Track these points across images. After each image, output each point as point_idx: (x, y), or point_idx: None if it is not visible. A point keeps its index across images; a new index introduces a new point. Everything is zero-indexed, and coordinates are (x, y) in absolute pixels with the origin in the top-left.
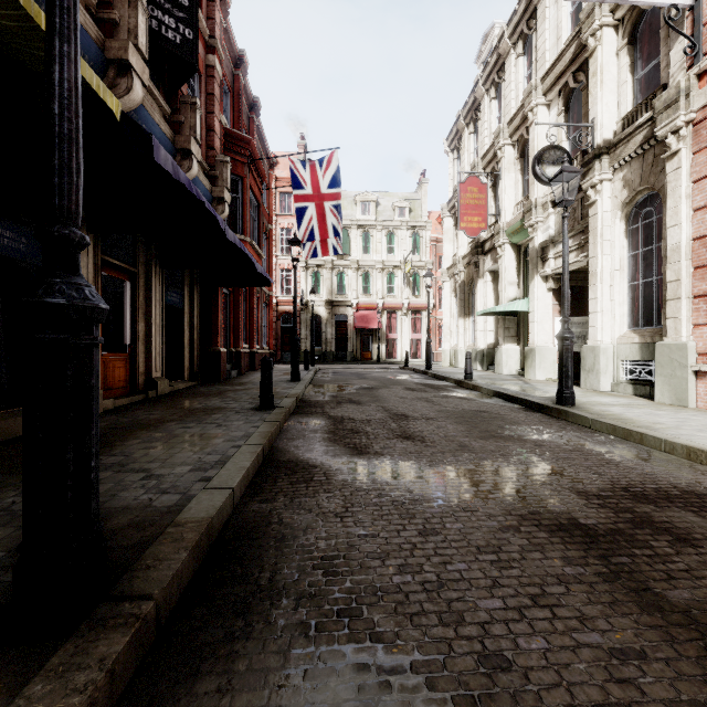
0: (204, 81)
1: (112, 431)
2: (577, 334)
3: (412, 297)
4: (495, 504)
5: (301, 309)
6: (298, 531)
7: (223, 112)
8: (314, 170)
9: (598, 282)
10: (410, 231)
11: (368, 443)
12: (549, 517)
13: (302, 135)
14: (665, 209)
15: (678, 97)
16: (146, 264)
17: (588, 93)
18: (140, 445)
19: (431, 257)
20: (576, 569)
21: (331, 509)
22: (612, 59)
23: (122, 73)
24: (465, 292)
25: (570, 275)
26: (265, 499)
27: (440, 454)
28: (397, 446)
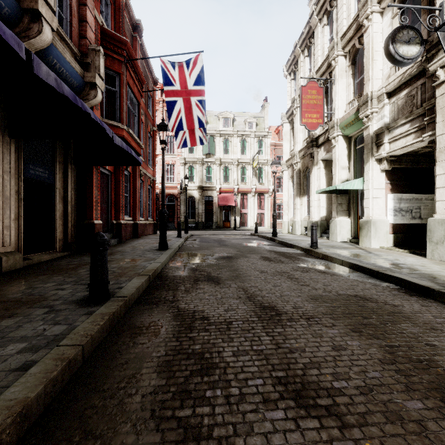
0: None
1: None
2: (405, 208)
3: (258, 184)
4: None
5: (180, 192)
6: None
7: (105, 20)
8: (182, 70)
9: None
10: (256, 138)
11: (227, 432)
12: None
13: None
14: None
15: None
16: None
17: None
18: None
19: (271, 157)
20: None
21: None
22: None
23: None
24: (301, 177)
25: (401, 158)
26: None
27: None
28: None
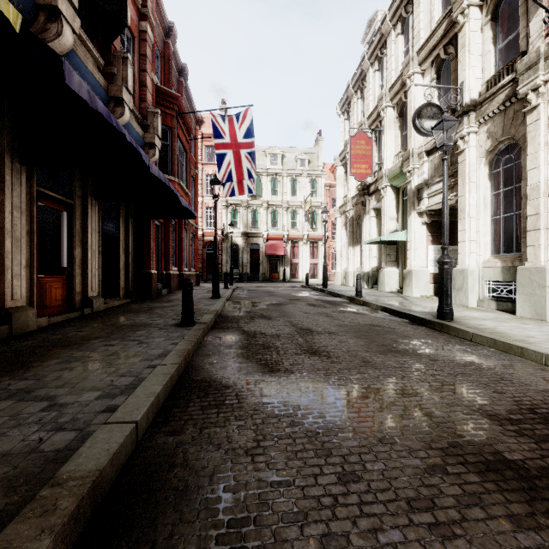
0: (138, 43)
1: (35, 350)
2: None
3: (311, 230)
4: (411, 433)
5: (222, 239)
6: (204, 478)
7: (155, 73)
8: (232, 123)
9: (466, 216)
10: (309, 178)
11: (278, 359)
12: (472, 451)
13: (223, 100)
14: (524, 155)
15: (538, 60)
16: (83, 197)
17: (456, 62)
18: (57, 366)
19: (325, 199)
20: (530, 536)
21: (242, 444)
22: (477, 33)
23: (52, 18)
24: (354, 225)
25: (440, 212)
26: (173, 430)
27: (346, 371)
28: (305, 363)
